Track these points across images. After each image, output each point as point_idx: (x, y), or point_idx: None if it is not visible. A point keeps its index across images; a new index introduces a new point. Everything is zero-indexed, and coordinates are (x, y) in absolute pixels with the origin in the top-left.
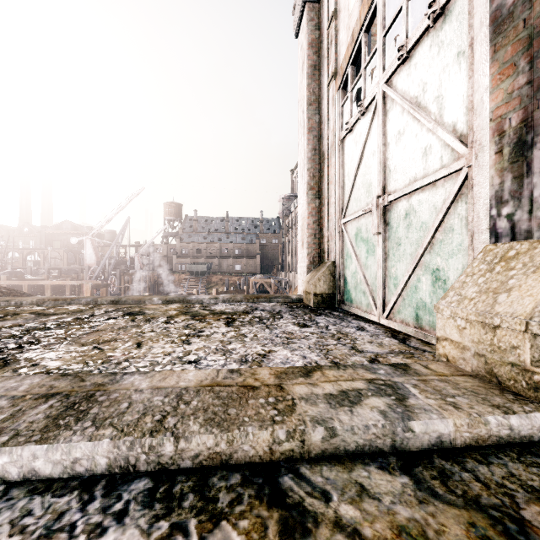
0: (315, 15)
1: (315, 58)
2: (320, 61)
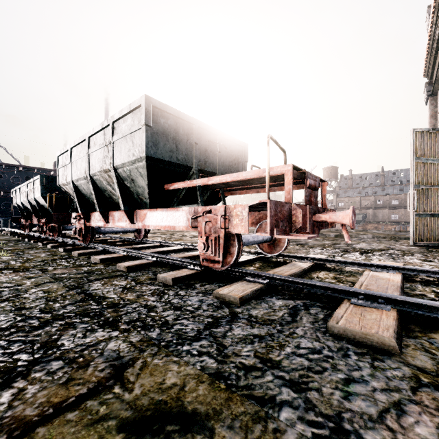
0: (434, 102)
1: (434, 121)
2: (437, 123)
